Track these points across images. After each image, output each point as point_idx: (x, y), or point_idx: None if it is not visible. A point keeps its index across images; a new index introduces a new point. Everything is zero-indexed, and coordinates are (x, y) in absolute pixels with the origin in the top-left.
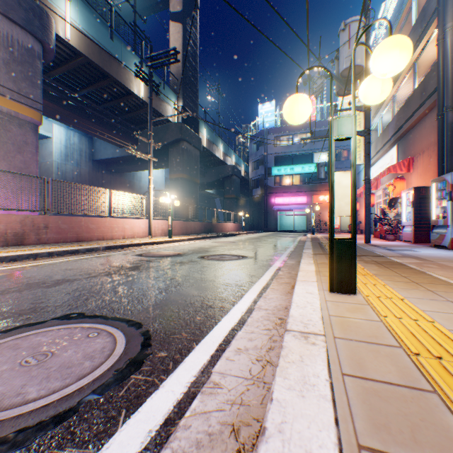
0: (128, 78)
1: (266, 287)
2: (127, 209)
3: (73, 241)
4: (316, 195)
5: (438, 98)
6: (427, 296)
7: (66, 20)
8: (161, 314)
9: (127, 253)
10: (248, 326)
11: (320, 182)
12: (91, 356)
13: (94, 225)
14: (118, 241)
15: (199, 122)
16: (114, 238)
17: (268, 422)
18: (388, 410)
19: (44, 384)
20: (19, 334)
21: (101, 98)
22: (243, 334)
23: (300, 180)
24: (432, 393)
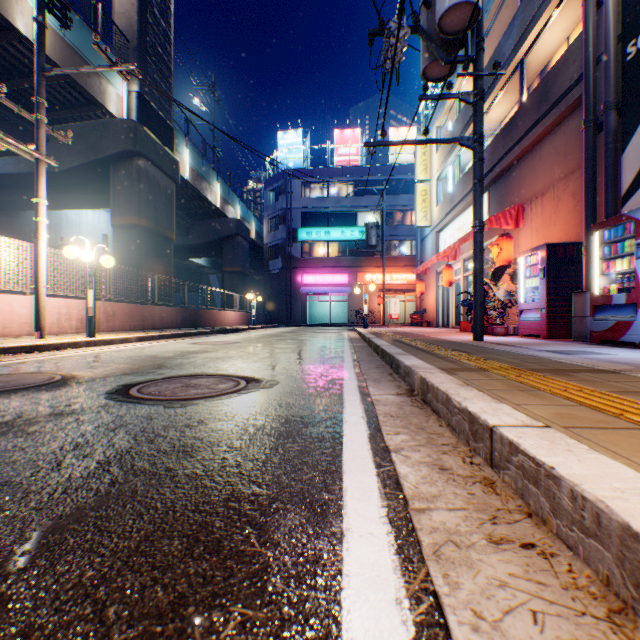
0: None
1: None
2: None
3: None
4: (362, 273)
5: (587, 93)
6: None
7: None
8: None
9: None
10: None
11: (367, 255)
12: None
13: None
14: None
15: (174, 131)
16: None
17: None
18: None
19: None
20: None
21: None
22: None
23: (339, 250)
24: None
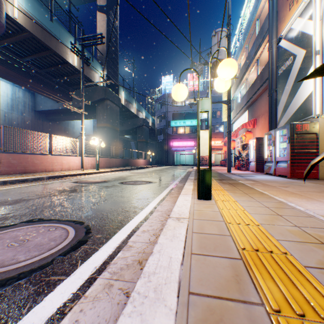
0: (65, 51)
1: (163, 199)
2: (65, 149)
3: (22, 173)
4: None
5: (269, 84)
6: (248, 199)
7: (14, 3)
8: (95, 216)
9: (66, 181)
10: (150, 220)
11: None
12: (54, 239)
13: (38, 161)
14: (58, 172)
15: (119, 86)
16: (54, 171)
17: (154, 249)
18: (208, 242)
19: (28, 254)
20: (0, 231)
21: (42, 64)
22: (147, 224)
23: (190, 130)
24: (229, 236)
